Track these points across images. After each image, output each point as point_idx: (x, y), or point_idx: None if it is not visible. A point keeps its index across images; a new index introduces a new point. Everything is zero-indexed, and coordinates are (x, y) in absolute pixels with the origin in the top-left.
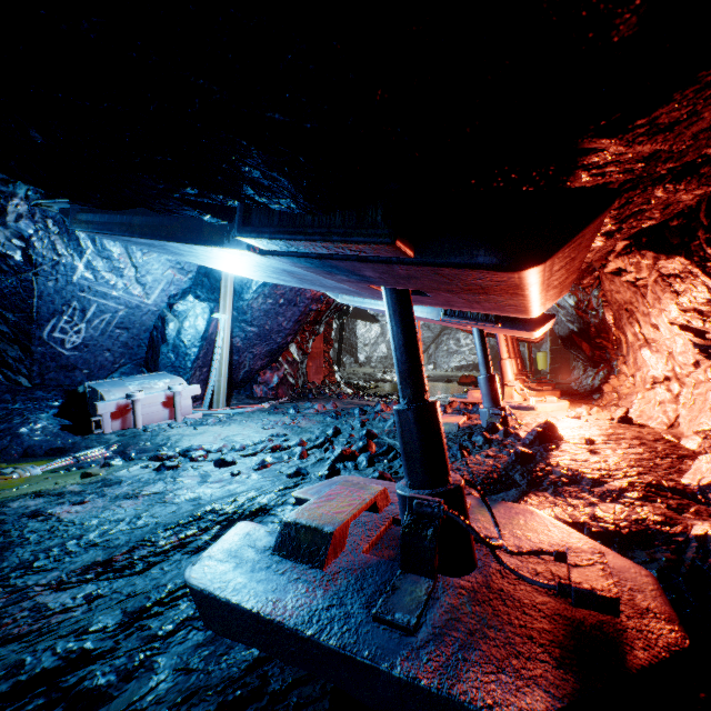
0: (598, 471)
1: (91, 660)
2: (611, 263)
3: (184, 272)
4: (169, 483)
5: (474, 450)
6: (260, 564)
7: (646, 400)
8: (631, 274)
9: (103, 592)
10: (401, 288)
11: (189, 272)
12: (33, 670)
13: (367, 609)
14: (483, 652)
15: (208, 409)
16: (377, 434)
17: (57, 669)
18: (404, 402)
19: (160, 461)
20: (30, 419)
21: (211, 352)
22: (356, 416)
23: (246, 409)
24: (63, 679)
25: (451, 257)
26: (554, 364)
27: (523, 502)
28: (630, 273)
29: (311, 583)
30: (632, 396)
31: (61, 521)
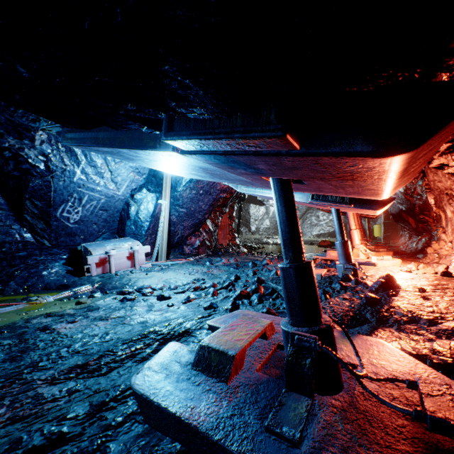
0: (432, 314)
1: (65, 441)
2: (435, 160)
3: (140, 174)
4: (128, 310)
5: (334, 294)
6: (183, 376)
7: None
8: (452, 168)
9: (79, 388)
10: (285, 178)
11: (143, 174)
12: (27, 446)
13: (260, 420)
14: None
15: (155, 261)
16: (264, 281)
17: (42, 447)
18: (287, 262)
19: (124, 295)
20: (49, 266)
21: (157, 225)
22: (249, 267)
23: (178, 261)
24: None
25: (332, 147)
26: (387, 233)
27: (374, 335)
28: (451, 167)
29: (219, 394)
30: (451, 256)
31: (59, 334)
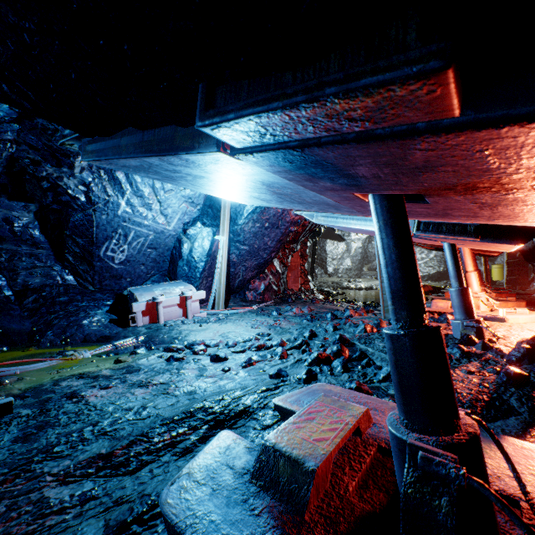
0: None
1: None
2: None
3: (194, 205)
4: (173, 375)
5: (452, 363)
6: (236, 495)
7: None
8: None
9: (95, 494)
10: (395, 192)
11: (197, 205)
12: None
13: None
14: None
15: (212, 309)
16: (349, 339)
17: None
18: (398, 326)
19: (171, 352)
20: (90, 314)
21: (214, 266)
22: (328, 319)
23: (239, 310)
24: None
25: None
26: (511, 276)
27: (532, 438)
28: None
29: None
30: None
31: (87, 405)
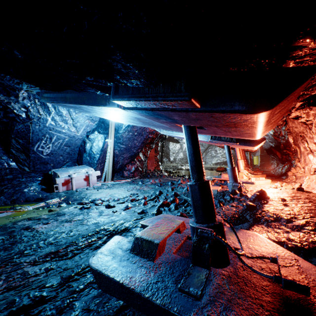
0: (289, 215)
1: (45, 301)
2: (293, 113)
3: (93, 121)
4: (85, 215)
5: (226, 203)
6: (124, 258)
7: (310, 179)
8: (304, 118)
9: (53, 267)
10: (192, 125)
11: (95, 121)
12: (19, 305)
13: (175, 284)
14: (236, 312)
15: (103, 181)
16: (179, 194)
17: (29, 305)
18: (193, 181)
19: (82, 205)
20: (28, 185)
21: (105, 156)
22: (169, 185)
23: (120, 182)
24: (32, 310)
25: (220, 107)
26: (262, 162)
27: (251, 230)
28: (303, 118)
29: (148, 269)
30: (303, 177)
31: (38, 232)
